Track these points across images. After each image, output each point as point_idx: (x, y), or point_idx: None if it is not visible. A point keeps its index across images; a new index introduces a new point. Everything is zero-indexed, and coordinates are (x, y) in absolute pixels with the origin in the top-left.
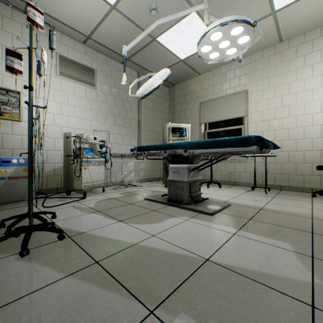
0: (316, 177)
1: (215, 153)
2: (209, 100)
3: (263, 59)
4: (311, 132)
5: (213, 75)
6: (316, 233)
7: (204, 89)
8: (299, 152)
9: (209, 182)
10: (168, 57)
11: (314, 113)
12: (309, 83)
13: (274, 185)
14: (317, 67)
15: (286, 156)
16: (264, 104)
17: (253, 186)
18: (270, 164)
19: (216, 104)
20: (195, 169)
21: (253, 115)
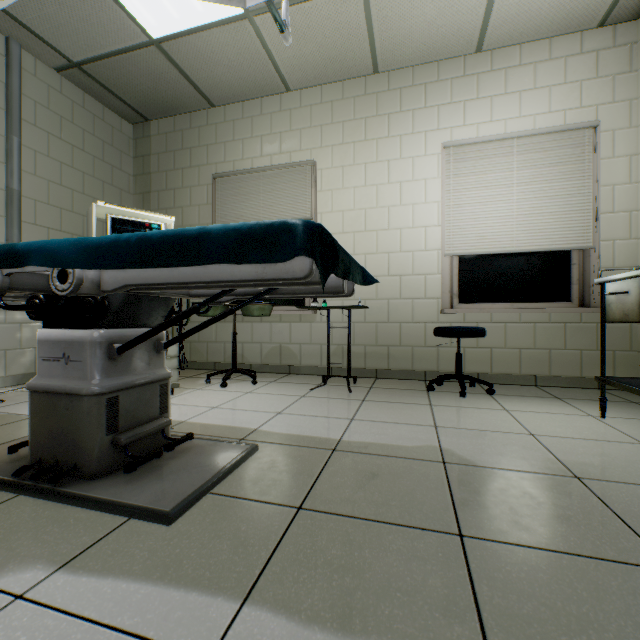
0: (431, 350)
1: (191, 287)
2: (235, 172)
3: (346, 102)
4: (424, 263)
5: (244, 115)
6: (469, 534)
7: (224, 144)
8: (405, 301)
9: (228, 373)
10: (109, 16)
11: (429, 227)
12: (421, 166)
13: (364, 370)
14: (433, 139)
15: (386, 309)
16: (347, 198)
17: (326, 376)
18: (358, 326)
19: (250, 184)
20: (131, 345)
21: (327, 219)
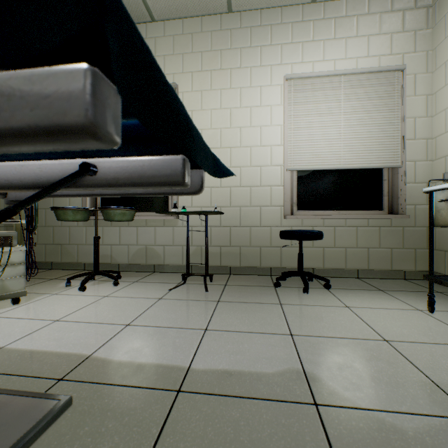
0: (276, 249)
1: None
2: None
3: (204, 35)
4: (269, 176)
5: None
6: None
7: None
8: (254, 208)
9: (88, 276)
10: None
11: (274, 146)
12: (268, 94)
13: (220, 268)
14: (277, 72)
15: (238, 215)
16: (205, 118)
17: (185, 275)
18: (215, 229)
19: None
20: None
21: None
